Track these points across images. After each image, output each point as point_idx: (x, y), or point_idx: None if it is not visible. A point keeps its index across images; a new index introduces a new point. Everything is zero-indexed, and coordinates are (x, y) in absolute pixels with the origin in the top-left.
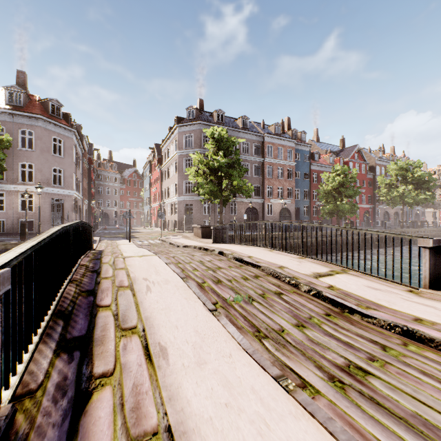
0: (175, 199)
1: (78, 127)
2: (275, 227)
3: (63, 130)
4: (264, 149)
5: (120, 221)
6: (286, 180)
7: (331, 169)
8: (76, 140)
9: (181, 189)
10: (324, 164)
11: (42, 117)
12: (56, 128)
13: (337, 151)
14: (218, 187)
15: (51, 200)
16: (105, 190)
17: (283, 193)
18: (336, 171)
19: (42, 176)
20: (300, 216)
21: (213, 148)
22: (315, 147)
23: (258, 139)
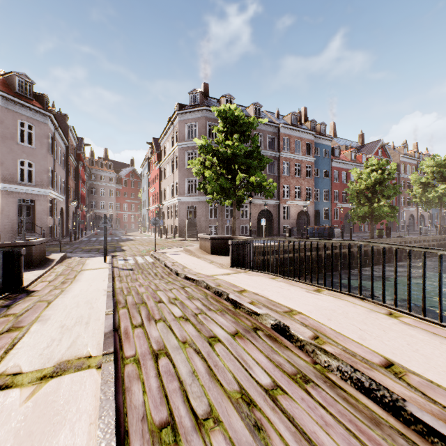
0: (175, 200)
1: (63, 116)
2: (293, 232)
3: (33, 113)
4: (279, 141)
5: (116, 225)
6: (305, 179)
7: (364, 163)
8: (55, 128)
9: (183, 189)
10: (346, 160)
11: (3, 94)
12: (24, 110)
13: (358, 147)
14: (232, 183)
15: (16, 200)
16: (99, 191)
17: (301, 194)
18: (371, 166)
19: (3, 169)
20: (319, 219)
21: (224, 132)
22: (332, 143)
23: (273, 130)
